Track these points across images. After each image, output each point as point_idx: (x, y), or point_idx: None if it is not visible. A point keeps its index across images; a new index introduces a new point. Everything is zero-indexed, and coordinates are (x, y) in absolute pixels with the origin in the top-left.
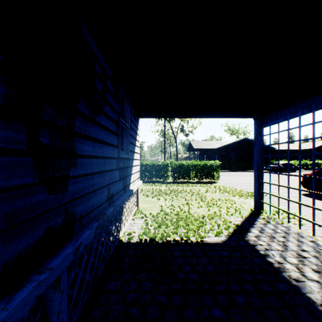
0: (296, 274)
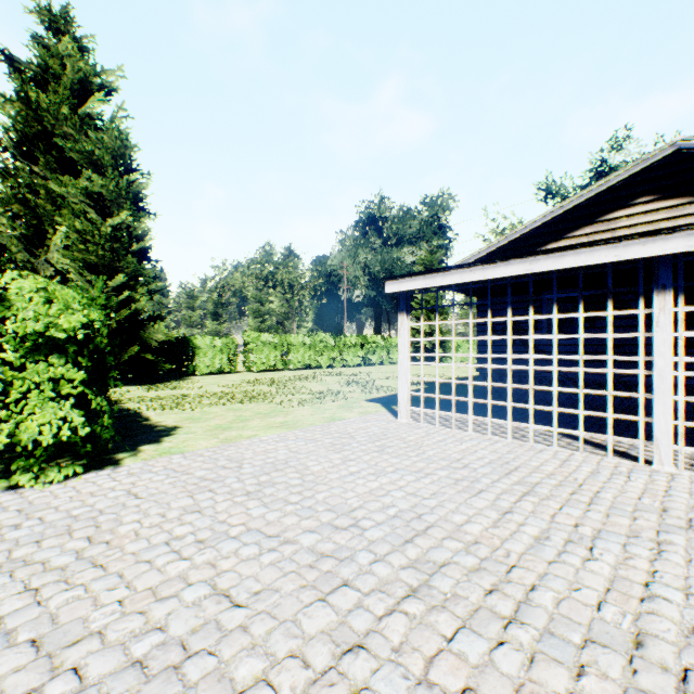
0: None
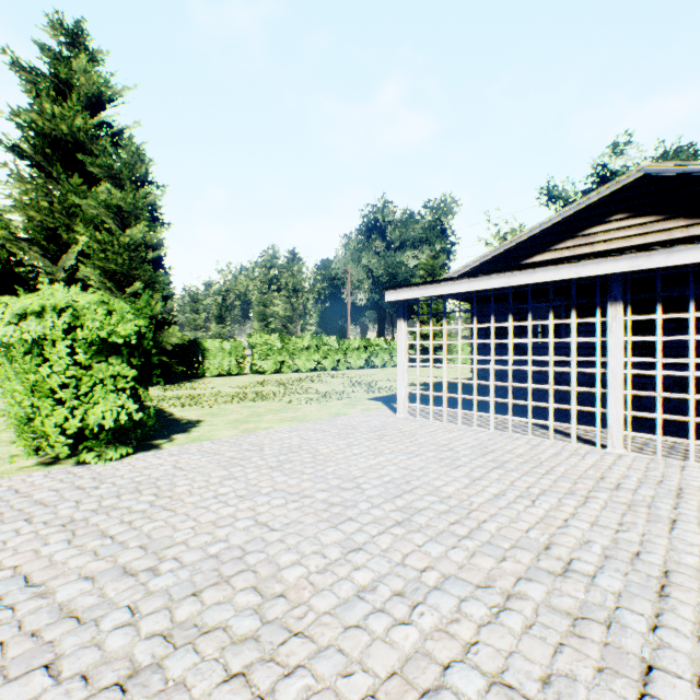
0: None
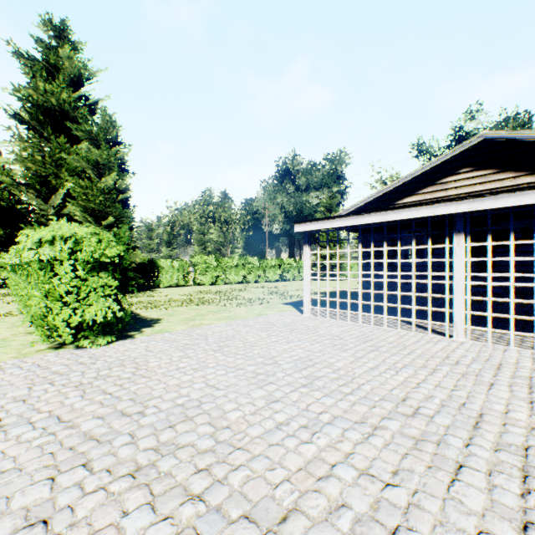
0: (529, 338)
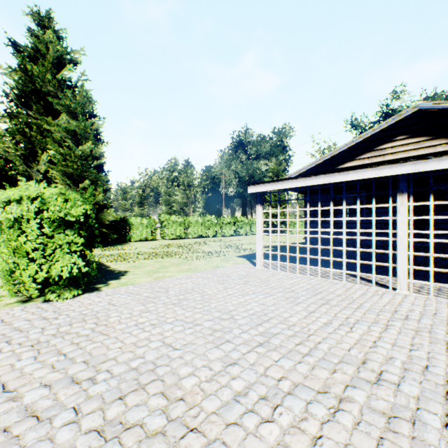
0: None
